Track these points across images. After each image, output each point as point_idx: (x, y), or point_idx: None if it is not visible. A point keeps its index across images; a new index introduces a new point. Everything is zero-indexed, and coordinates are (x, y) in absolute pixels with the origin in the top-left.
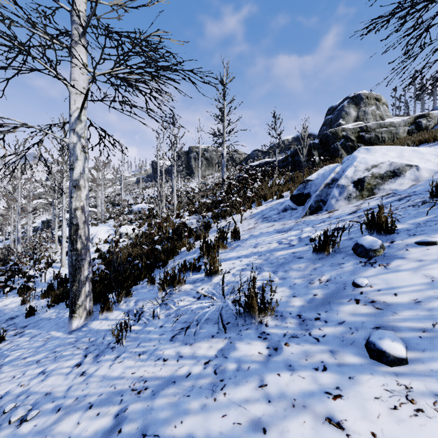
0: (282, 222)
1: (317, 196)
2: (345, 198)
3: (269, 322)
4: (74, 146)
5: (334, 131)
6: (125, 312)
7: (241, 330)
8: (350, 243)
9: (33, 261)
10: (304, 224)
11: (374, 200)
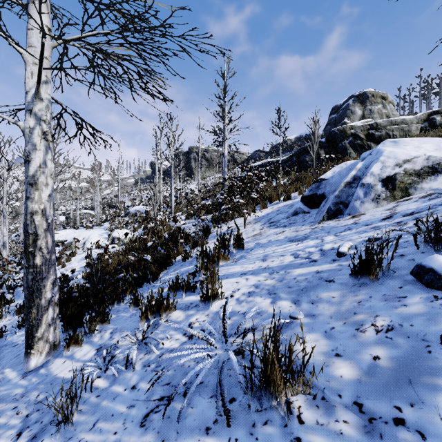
0: (294, 227)
1: (337, 197)
2: (373, 200)
3: (303, 412)
4: (31, 132)
5: (342, 128)
6: (96, 349)
7: (256, 425)
8: (402, 262)
9: (20, 267)
10: (324, 232)
11: (411, 202)
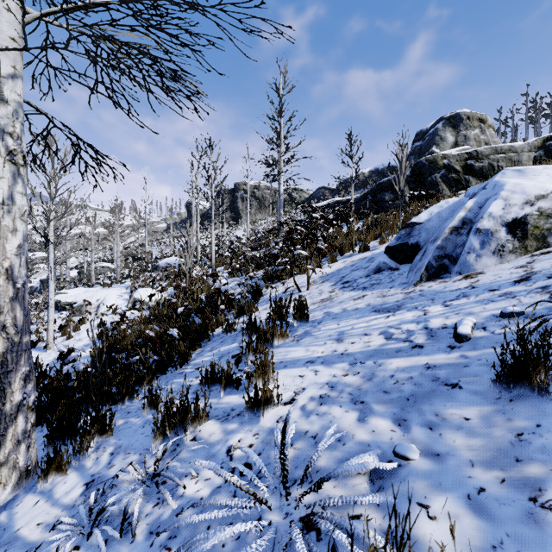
0: (379, 291)
1: (439, 249)
2: (494, 253)
3: None
4: None
5: (431, 158)
6: (85, 483)
7: None
8: None
9: None
10: (425, 299)
11: None
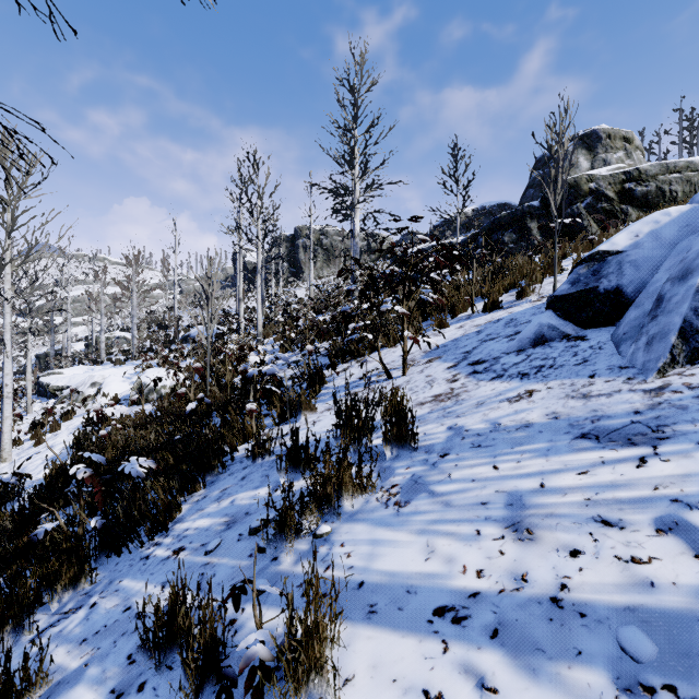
0: (565, 382)
1: None
2: None
3: None
4: None
5: (572, 180)
6: None
7: None
8: None
9: None
10: None
11: None
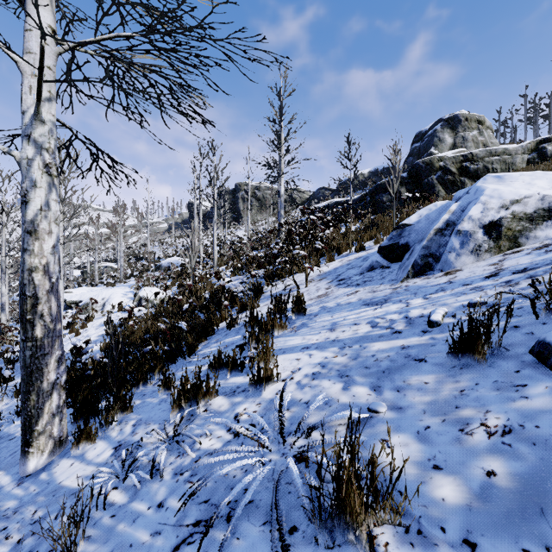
0: (370, 287)
1: (425, 248)
2: (472, 252)
3: None
4: (29, 164)
5: (428, 160)
6: (113, 447)
7: None
8: (517, 337)
9: None
10: (409, 293)
11: (523, 255)
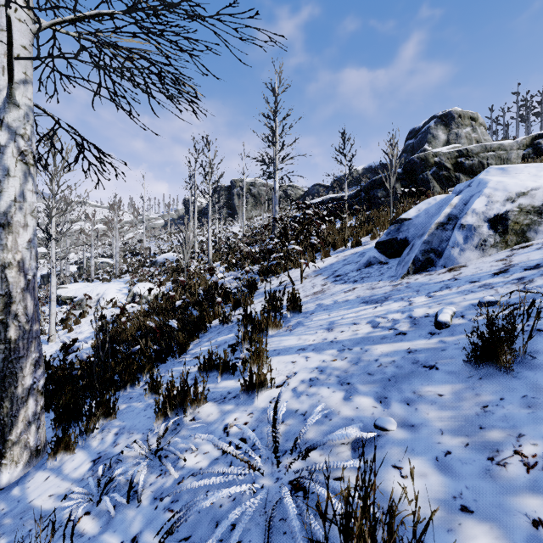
0: (369, 283)
1: (426, 243)
2: (477, 247)
3: None
4: (2, 152)
5: (423, 156)
6: (92, 459)
7: None
8: None
9: None
10: (411, 290)
11: (533, 251)
